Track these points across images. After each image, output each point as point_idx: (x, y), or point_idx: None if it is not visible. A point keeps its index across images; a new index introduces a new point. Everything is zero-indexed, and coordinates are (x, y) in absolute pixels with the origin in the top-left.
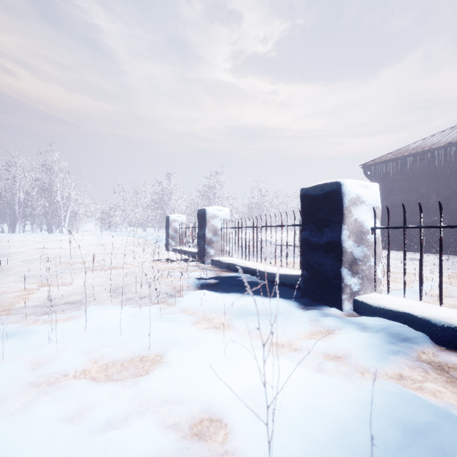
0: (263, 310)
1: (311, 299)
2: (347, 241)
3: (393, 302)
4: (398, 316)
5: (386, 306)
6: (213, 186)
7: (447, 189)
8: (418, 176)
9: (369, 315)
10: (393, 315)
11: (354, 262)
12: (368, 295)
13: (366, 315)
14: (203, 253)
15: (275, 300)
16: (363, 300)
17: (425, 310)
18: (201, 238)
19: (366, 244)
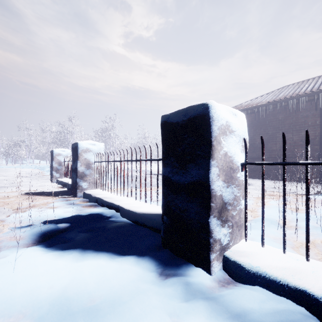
0: (98, 293)
1: (173, 253)
2: (216, 182)
3: (271, 261)
4: (288, 293)
5: (269, 274)
6: (107, 129)
7: (266, 134)
8: (249, 125)
9: (246, 285)
10: (280, 290)
11: (224, 207)
12: (239, 247)
13: (242, 283)
14: (75, 187)
15: (124, 264)
16: (235, 259)
17: (321, 279)
18: (73, 172)
19: (236, 184)
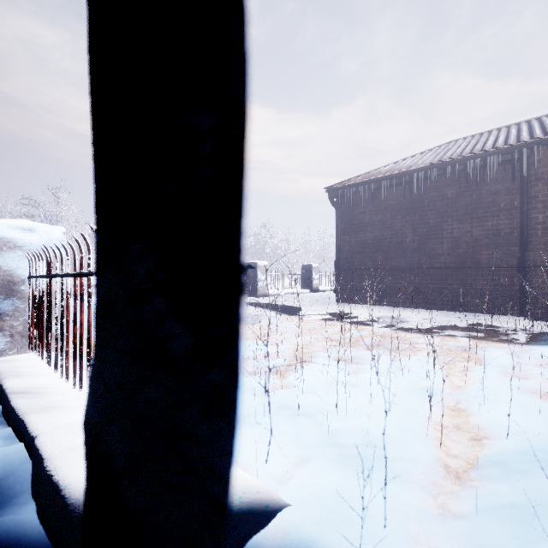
0: None
1: None
2: None
3: None
4: None
5: None
6: None
7: (424, 225)
8: (393, 207)
9: None
10: None
11: None
12: None
13: None
14: None
15: None
16: None
17: None
18: None
19: None
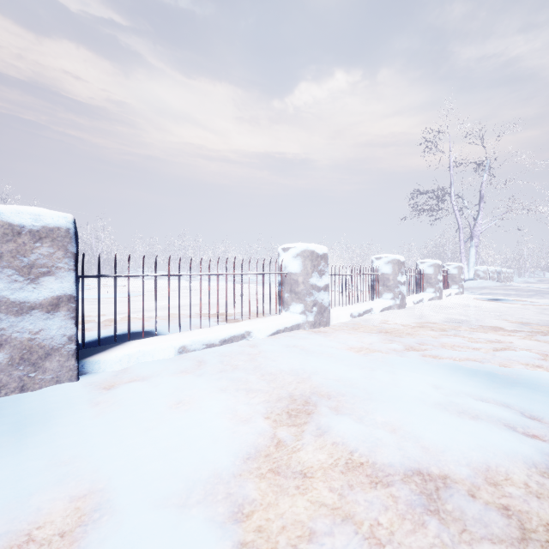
0: None
1: None
2: None
3: None
4: None
5: None
6: None
7: None
8: None
9: None
10: None
11: None
12: None
13: None
14: None
15: None
16: None
17: None
18: None
19: None
